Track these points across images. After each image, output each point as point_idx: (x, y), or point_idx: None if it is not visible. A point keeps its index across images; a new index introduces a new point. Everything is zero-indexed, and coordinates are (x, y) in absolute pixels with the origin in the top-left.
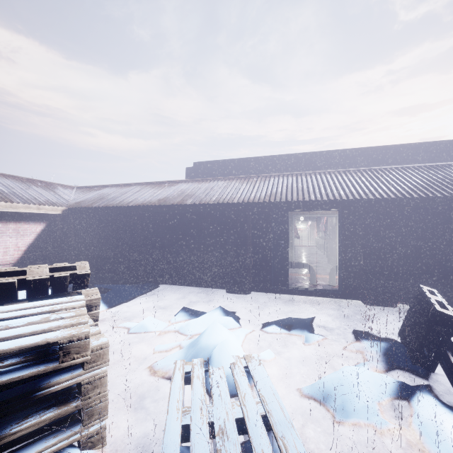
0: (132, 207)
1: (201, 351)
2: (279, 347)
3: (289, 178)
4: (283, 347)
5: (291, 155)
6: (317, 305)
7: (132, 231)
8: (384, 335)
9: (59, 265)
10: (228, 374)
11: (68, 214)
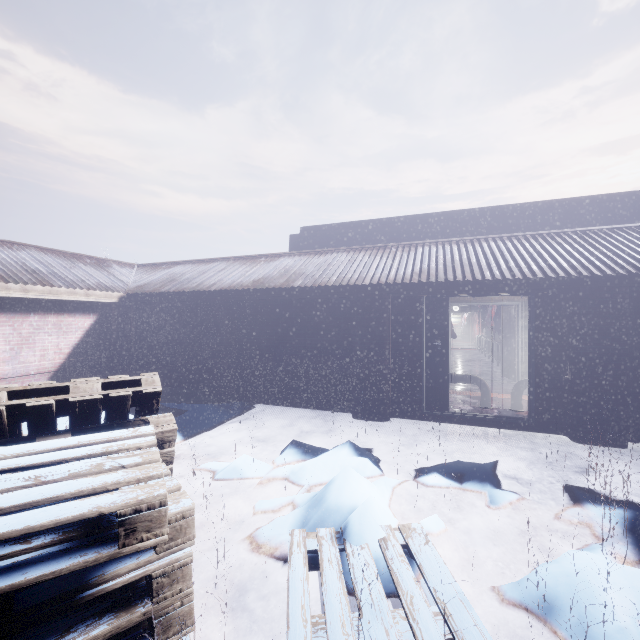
0: (215, 291)
1: (329, 515)
2: (447, 509)
3: (446, 246)
4: (453, 509)
5: (445, 213)
6: (497, 441)
7: (216, 327)
8: (637, 501)
9: (117, 379)
10: (377, 556)
11: (126, 303)
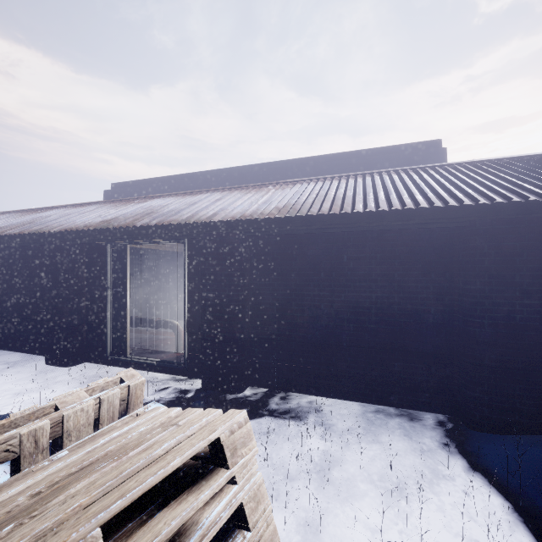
0: None
1: None
2: None
3: (172, 198)
4: None
5: (223, 170)
6: None
7: None
8: None
9: None
10: None
11: None
